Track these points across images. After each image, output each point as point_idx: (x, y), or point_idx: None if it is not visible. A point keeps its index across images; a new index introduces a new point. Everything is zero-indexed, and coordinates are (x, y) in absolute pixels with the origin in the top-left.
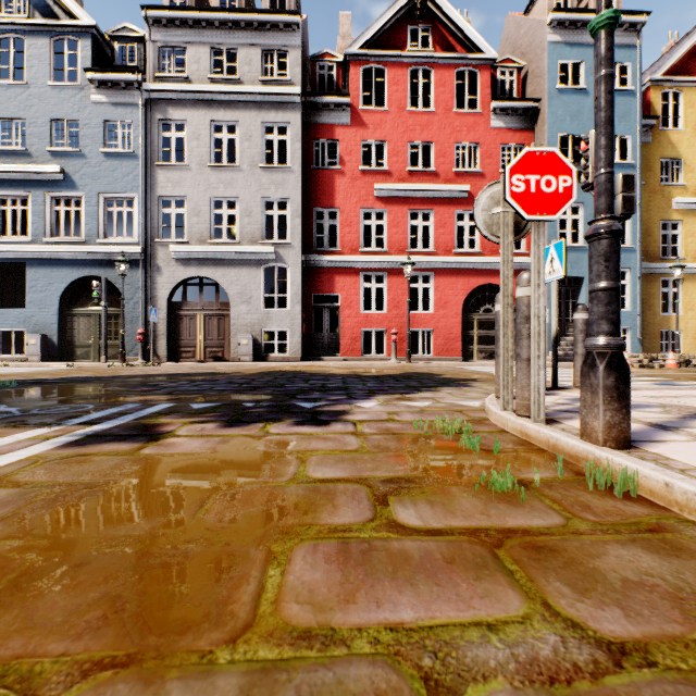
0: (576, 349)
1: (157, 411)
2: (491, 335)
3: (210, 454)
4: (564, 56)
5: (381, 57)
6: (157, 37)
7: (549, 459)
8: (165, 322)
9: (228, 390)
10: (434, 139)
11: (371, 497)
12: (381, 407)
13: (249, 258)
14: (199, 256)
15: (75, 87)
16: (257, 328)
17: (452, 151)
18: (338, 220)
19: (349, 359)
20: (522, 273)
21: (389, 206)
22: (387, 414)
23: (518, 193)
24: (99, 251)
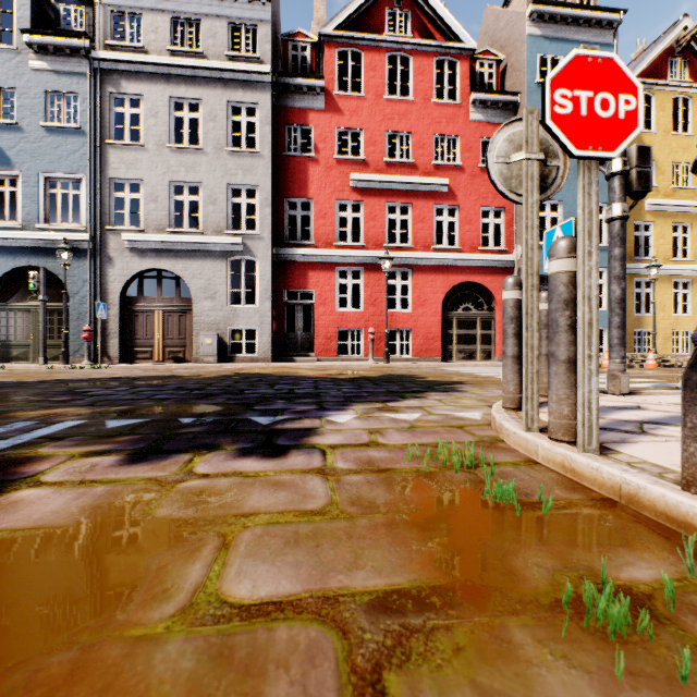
0: None
1: (48, 434)
2: (470, 335)
3: (63, 529)
4: (544, 49)
5: (357, 39)
6: (108, 0)
7: (635, 523)
8: (118, 319)
9: (171, 399)
10: (413, 130)
11: (345, 681)
12: (359, 422)
13: (214, 249)
14: (157, 246)
15: (10, 50)
16: (222, 327)
17: (432, 143)
18: (312, 211)
19: (324, 360)
20: (559, 239)
21: (366, 198)
22: (368, 434)
23: (562, 115)
24: (39, 238)
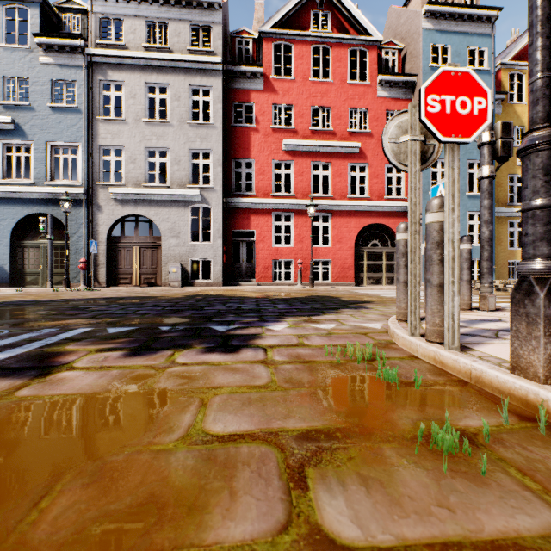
0: (462, 276)
1: (69, 337)
2: (377, 265)
3: (97, 394)
4: (436, 40)
5: (288, 35)
6: (98, 9)
7: (477, 395)
8: (105, 253)
9: (151, 314)
10: (332, 105)
11: (283, 471)
12: (290, 330)
13: (178, 199)
14: (135, 197)
15: (25, 49)
16: (185, 259)
17: (347, 115)
18: (253, 169)
19: (262, 284)
20: (433, 199)
21: (296, 158)
22: (297, 338)
23: (433, 113)
24: (46, 192)
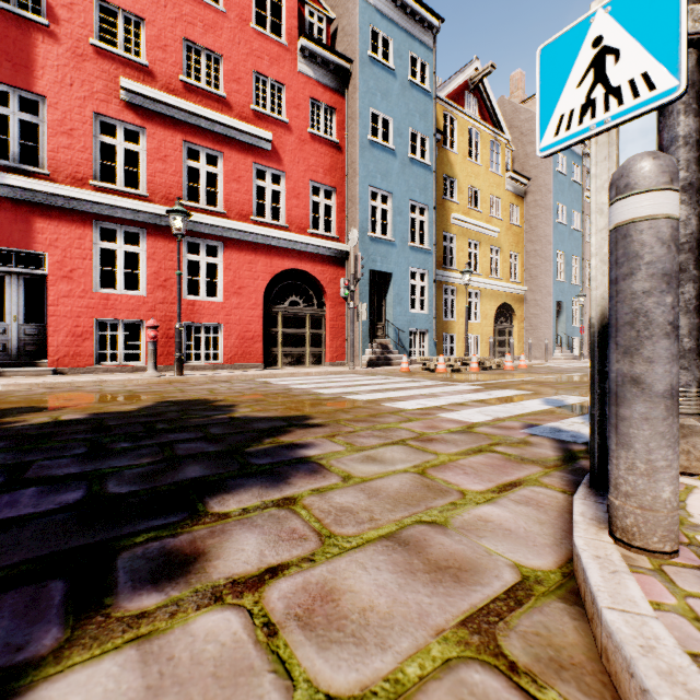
0: None
1: None
2: (298, 335)
3: None
4: (376, 22)
5: None
6: None
7: None
8: None
9: None
10: (224, 52)
11: None
12: None
13: None
14: None
15: None
16: None
17: (251, 81)
18: (44, 118)
19: (69, 371)
20: None
21: (151, 124)
22: None
23: None
24: None
